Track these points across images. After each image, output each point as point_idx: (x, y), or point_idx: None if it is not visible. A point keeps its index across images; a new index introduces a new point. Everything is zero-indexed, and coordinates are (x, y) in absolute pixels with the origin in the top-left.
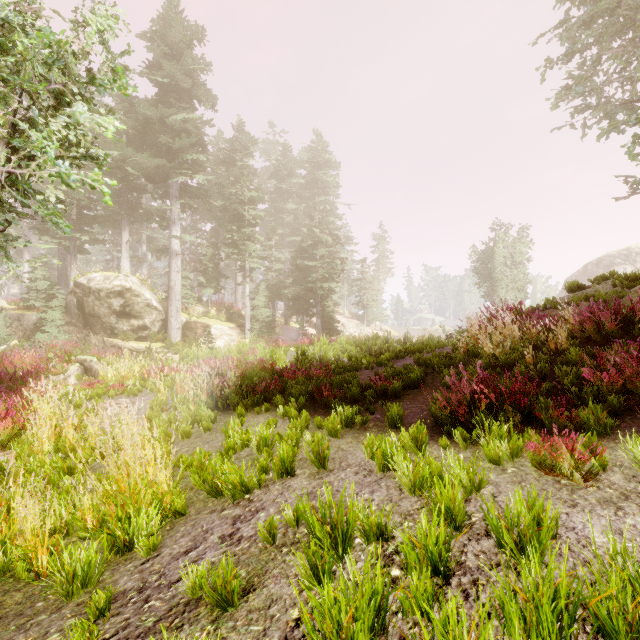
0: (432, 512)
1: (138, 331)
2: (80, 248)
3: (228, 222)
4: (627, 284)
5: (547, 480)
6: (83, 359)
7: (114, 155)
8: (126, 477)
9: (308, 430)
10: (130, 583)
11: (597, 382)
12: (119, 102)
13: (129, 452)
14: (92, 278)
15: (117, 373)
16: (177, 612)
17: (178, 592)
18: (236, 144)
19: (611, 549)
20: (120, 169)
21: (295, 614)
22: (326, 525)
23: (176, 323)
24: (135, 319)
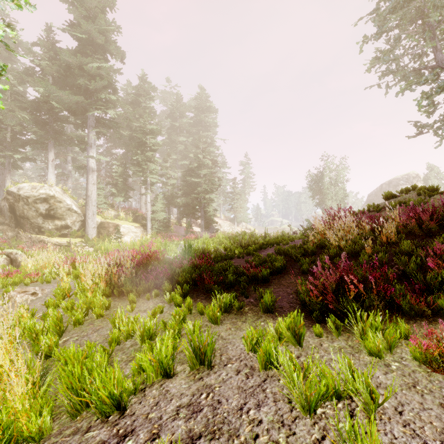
0: None
1: (61, 229)
2: (14, 164)
3: (134, 147)
4: (428, 193)
5: (439, 381)
6: (9, 252)
7: (41, 91)
8: None
9: (191, 315)
10: None
11: None
12: (46, 51)
13: None
14: (21, 187)
15: (36, 263)
16: None
17: None
18: (140, 90)
19: None
20: (47, 103)
21: None
22: None
23: (92, 223)
24: (58, 220)
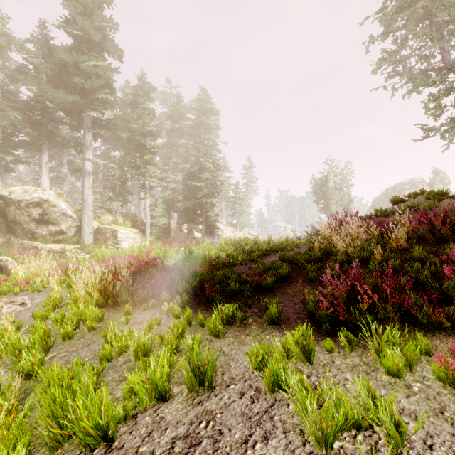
0: None
1: (56, 235)
2: (5, 167)
3: (132, 150)
4: (437, 198)
5: None
6: None
7: (34, 90)
8: None
9: (190, 328)
10: None
11: None
12: (40, 48)
13: None
14: (13, 191)
15: (27, 271)
16: None
17: None
18: (139, 90)
19: None
20: (40, 103)
21: None
22: None
23: (88, 229)
24: (53, 225)
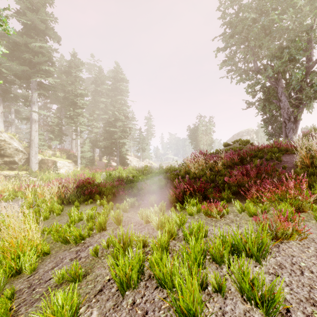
0: (165, 235)
1: (9, 165)
2: None
3: (67, 105)
4: (244, 144)
5: (208, 219)
6: None
7: None
8: (15, 239)
9: (112, 210)
10: (22, 286)
11: (229, 182)
12: None
13: (17, 225)
14: None
15: None
16: (51, 290)
17: (50, 283)
18: (72, 64)
19: (219, 234)
20: None
21: (108, 278)
22: (121, 243)
23: (35, 160)
24: (7, 158)
